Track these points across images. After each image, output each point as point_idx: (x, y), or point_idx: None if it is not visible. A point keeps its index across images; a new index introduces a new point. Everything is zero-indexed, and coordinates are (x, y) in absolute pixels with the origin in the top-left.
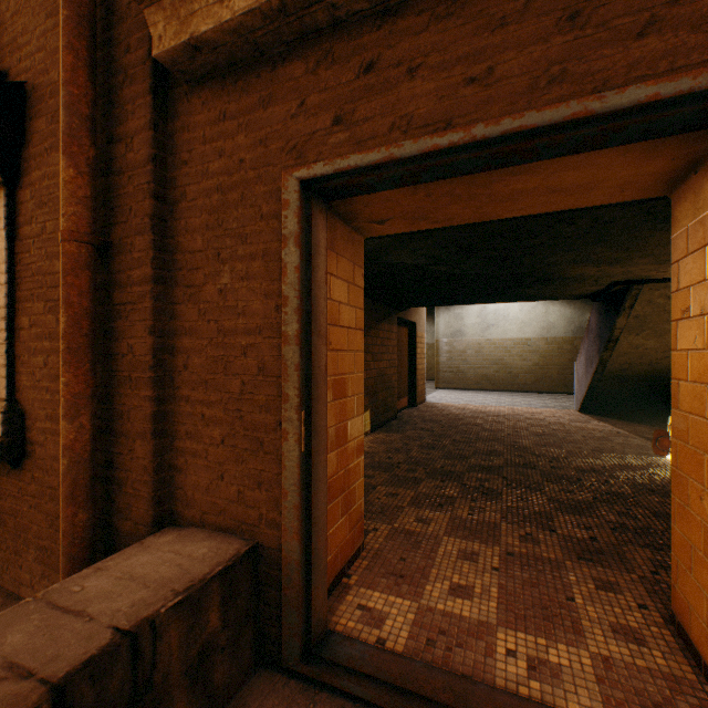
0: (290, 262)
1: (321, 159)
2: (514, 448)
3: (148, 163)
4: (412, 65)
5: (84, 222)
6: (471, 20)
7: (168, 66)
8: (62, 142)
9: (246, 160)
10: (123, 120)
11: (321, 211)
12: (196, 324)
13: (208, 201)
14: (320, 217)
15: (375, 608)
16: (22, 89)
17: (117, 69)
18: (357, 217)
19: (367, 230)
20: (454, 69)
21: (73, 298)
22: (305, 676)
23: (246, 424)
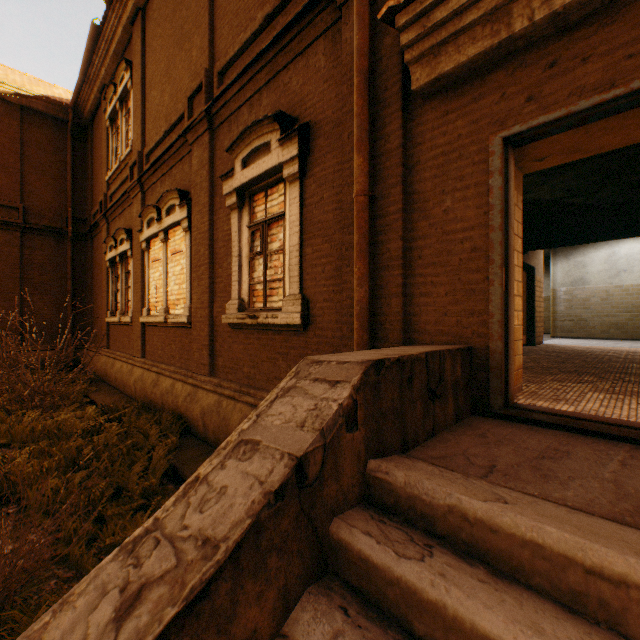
0: (495, 185)
1: (516, 124)
2: None
3: (399, 148)
4: (583, 57)
5: (366, 185)
6: (629, 22)
7: (417, 93)
8: (356, 146)
9: (462, 135)
10: (382, 128)
11: (511, 155)
12: (426, 232)
13: (435, 163)
14: (511, 158)
15: (542, 405)
16: (308, 125)
17: (378, 101)
18: (524, 159)
19: (527, 168)
20: (615, 53)
21: (362, 224)
22: (505, 418)
23: (462, 282)
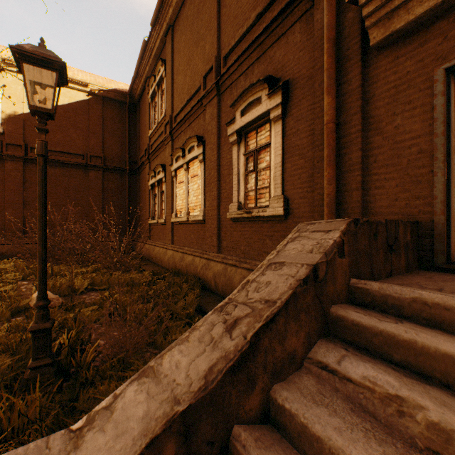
0: (438, 104)
1: None
2: None
3: (359, 87)
4: None
5: (333, 116)
6: None
7: (373, 48)
8: (326, 90)
9: (409, 71)
10: (345, 76)
11: (452, 80)
12: (380, 144)
13: (387, 94)
14: (451, 83)
15: None
16: (288, 82)
17: (342, 58)
18: None
19: None
20: None
21: (330, 143)
22: (446, 271)
23: (409, 176)
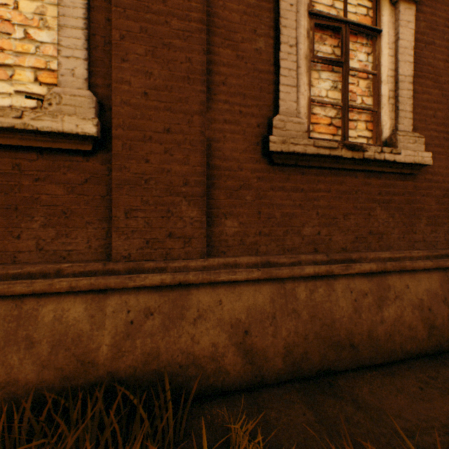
0: None
1: None
2: None
3: None
4: None
5: None
6: None
7: None
8: None
9: None
10: None
11: None
12: None
13: None
14: None
15: None
16: None
17: None
18: None
19: None
20: None
21: None
22: None
23: None
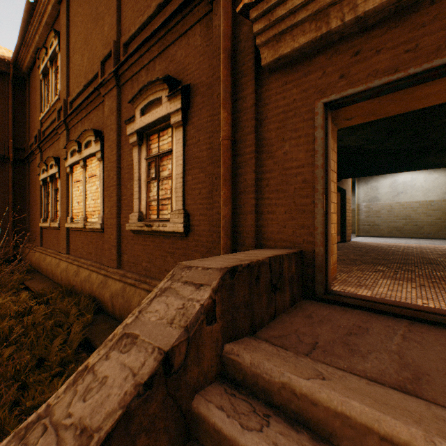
0: (318, 136)
1: (333, 93)
2: (422, 258)
3: (253, 106)
4: (377, 49)
5: (229, 132)
6: (407, 27)
7: (265, 68)
8: (222, 103)
9: (296, 99)
10: (241, 91)
11: (329, 115)
12: (272, 168)
13: (278, 118)
14: (329, 117)
15: (350, 290)
16: (189, 86)
17: (238, 72)
18: (338, 118)
19: (340, 124)
20: (398, 48)
21: (226, 161)
22: (325, 301)
23: (296, 204)
